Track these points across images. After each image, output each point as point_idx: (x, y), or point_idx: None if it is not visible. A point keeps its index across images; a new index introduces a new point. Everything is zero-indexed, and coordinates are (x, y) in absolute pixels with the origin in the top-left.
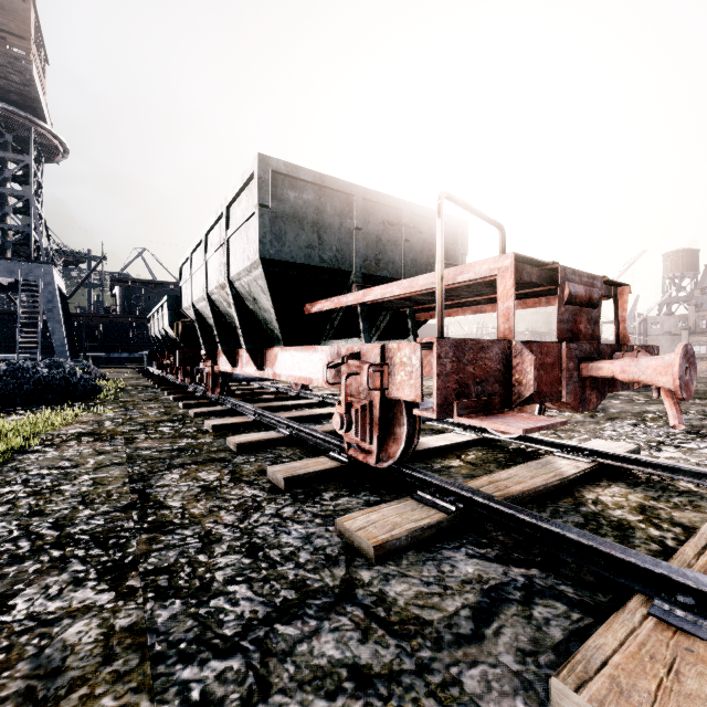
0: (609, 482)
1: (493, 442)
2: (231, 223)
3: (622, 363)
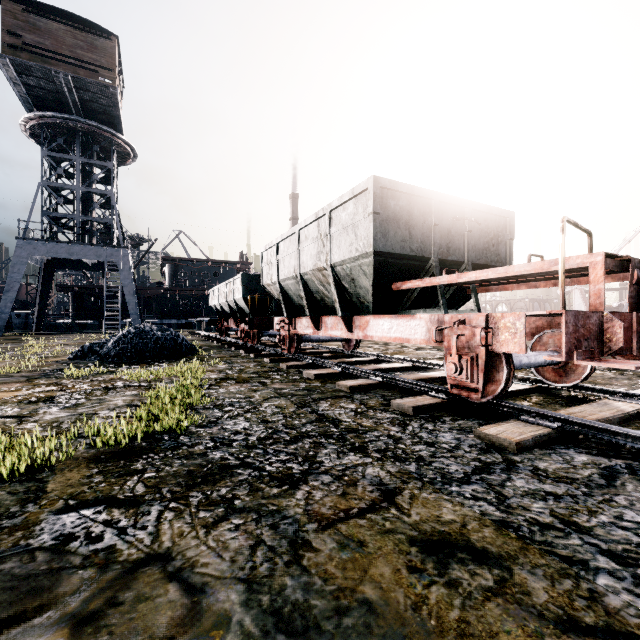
0: None
1: (546, 390)
2: (334, 223)
3: None
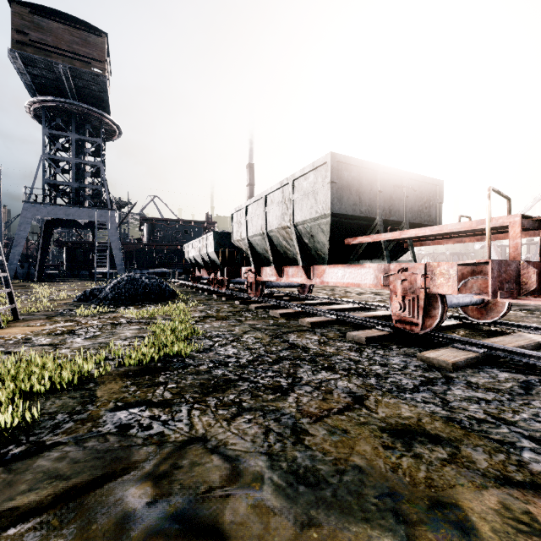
0: None
1: (470, 326)
2: (296, 190)
3: None
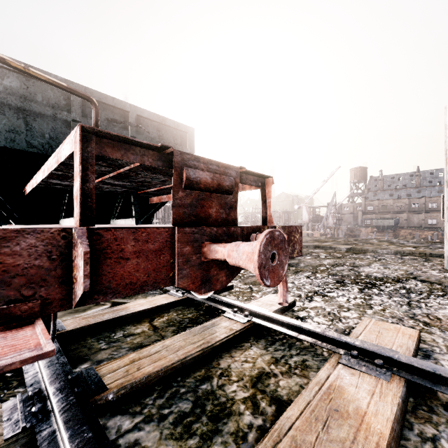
0: (253, 341)
1: (196, 300)
2: None
3: (229, 248)
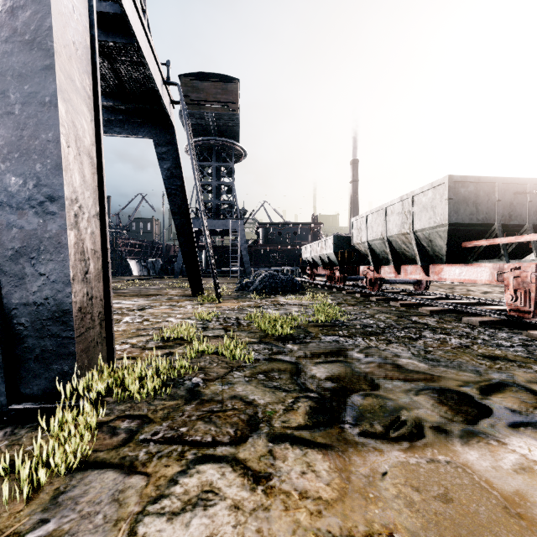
0: None
1: None
2: (415, 204)
3: None
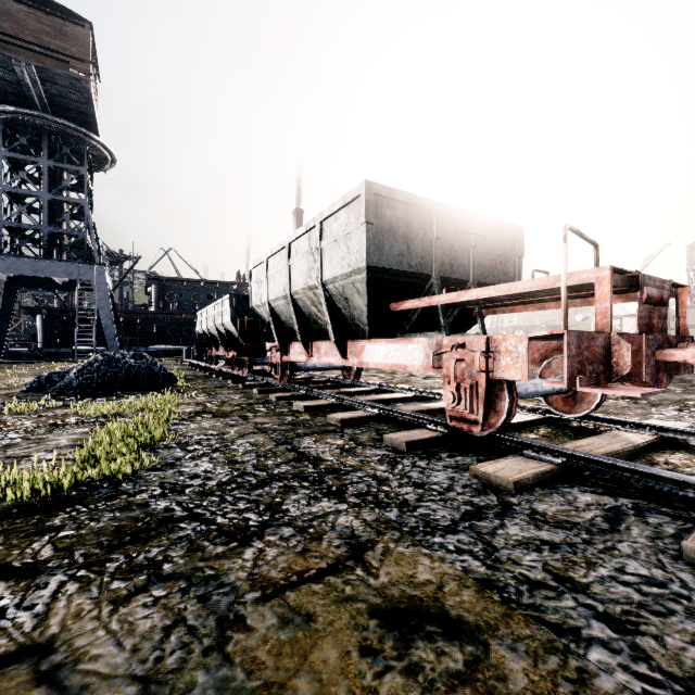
0: (672, 450)
1: (555, 421)
2: (325, 235)
3: (693, 351)
